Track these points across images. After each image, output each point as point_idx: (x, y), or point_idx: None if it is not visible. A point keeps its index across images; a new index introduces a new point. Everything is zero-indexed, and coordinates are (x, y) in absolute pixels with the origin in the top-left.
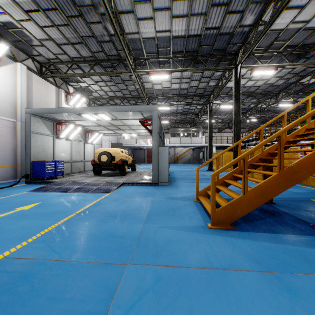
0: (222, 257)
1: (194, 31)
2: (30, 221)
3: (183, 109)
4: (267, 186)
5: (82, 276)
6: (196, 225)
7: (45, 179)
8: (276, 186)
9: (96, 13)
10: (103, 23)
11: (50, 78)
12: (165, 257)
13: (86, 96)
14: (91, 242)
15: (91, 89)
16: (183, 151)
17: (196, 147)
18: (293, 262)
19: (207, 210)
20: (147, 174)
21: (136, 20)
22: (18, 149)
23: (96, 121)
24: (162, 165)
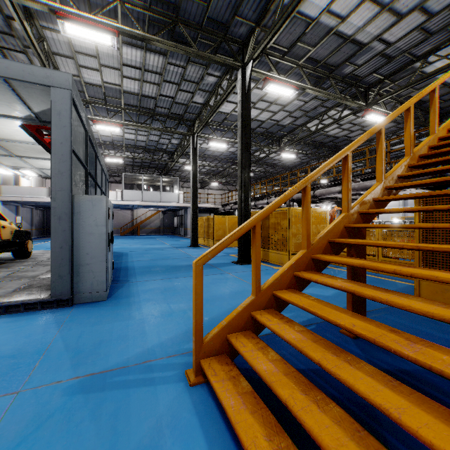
0: None
1: None
2: None
3: (147, 141)
4: None
5: None
6: None
7: None
8: None
9: None
10: None
11: None
12: None
13: None
14: None
15: None
16: (148, 214)
17: (169, 208)
18: None
19: None
20: None
21: None
22: None
23: None
24: (85, 245)
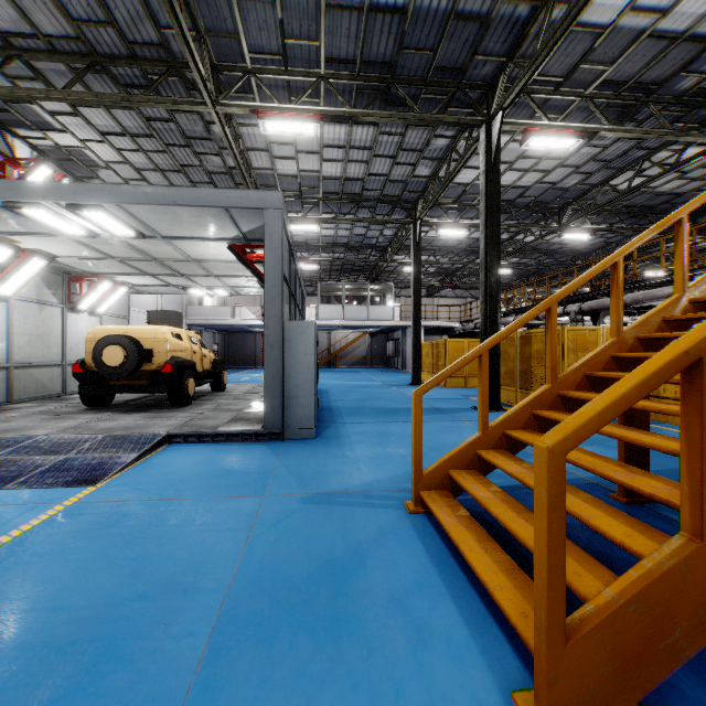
0: None
1: None
2: None
3: (350, 236)
4: None
5: None
6: None
7: None
8: None
9: None
10: None
11: None
12: None
13: (80, 179)
14: None
15: (92, 157)
16: (350, 338)
17: (380, 329)
18: None
19: (491, 592)
20: (256, 402)
21: None
22: None
23: (89, 242)
24: (295, 376)
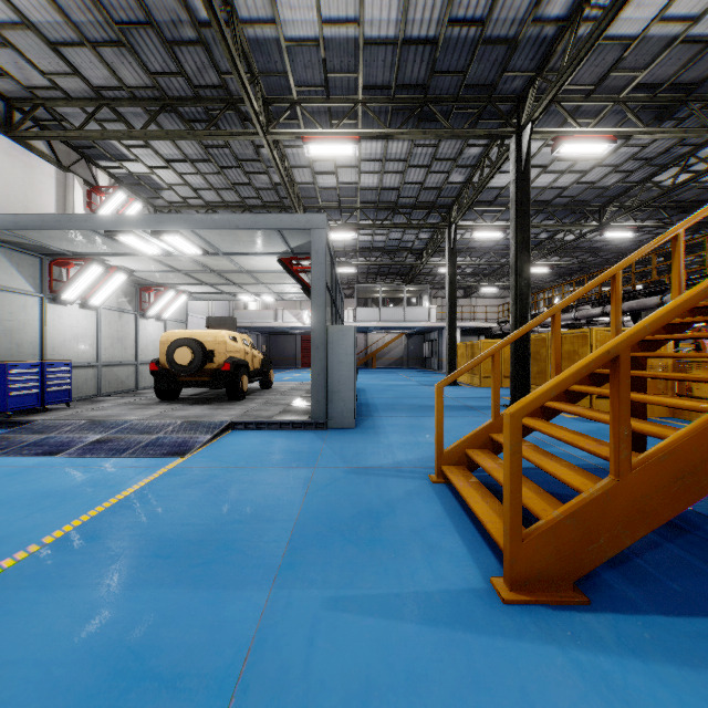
0: None
1: (419, 29)
2: None
3: (387, 240)
4: (695, 450)
5: None
6: (454, 588)
7: (7, 414)
8: None
9: None
10: None
11: (40, 143)
12: None
13: (146, 200)
14: None
15: (157, 180)
16: (387, 339)
17: (416, 330)
18: None
19: (485, 525)
20: (300, 398)
21: None
22: None
23: (163, 259)
24: (337, 373)
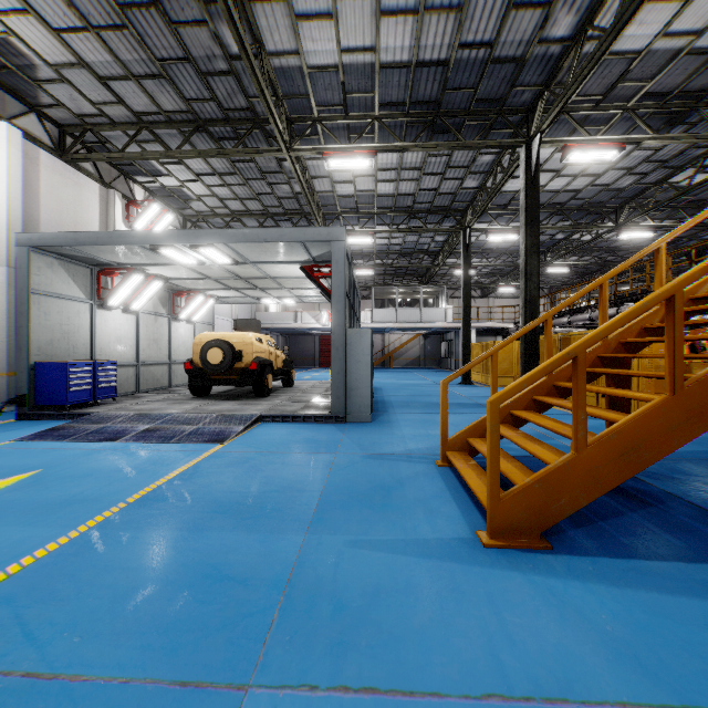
0: (536, 650)
1: (431, 52)
2: None
3: (403, 243)
4: (639, 431)
5: None
6: (447, 537)
7: (66, 407)
8: (662, 432)
9: None
10: (210, 26)
11: (86, 163)
12: (365, 654)
13: (176, 210)
14: (149, 602)
15: (187, 192)
16: (404, 339)
17: (433, 331)
18: None
19: (476, 494)
20: (321, 395)
21: (291, 20)
22: (2, 335)
23: (196, 268)
24: (355, 372)
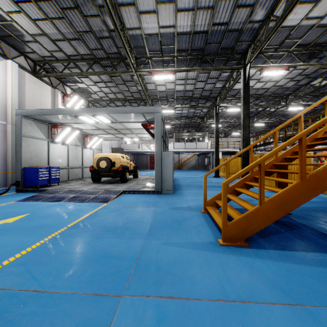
0: (239, 284)
1: (200, 27)
2: (12, 237)
3: (188, 112)
4: (287, 196)
5: (63, 315)
6: (205, 241)
7: (37, 187)
8: (297, 196)
9: (93, 5)
10: (101, 17)
11: (45, 78)
12: (169, 285)
13: (85, 98)
14: (80, 265)
15: (90, 90)
16: (188, 157)
17: (202, 152)
18: (325, 290)
19: (217, 223)
20: (150, 182)
21: (137, 14)
22: (9, 155)
23: (94, 124)
24: (165, 171)
